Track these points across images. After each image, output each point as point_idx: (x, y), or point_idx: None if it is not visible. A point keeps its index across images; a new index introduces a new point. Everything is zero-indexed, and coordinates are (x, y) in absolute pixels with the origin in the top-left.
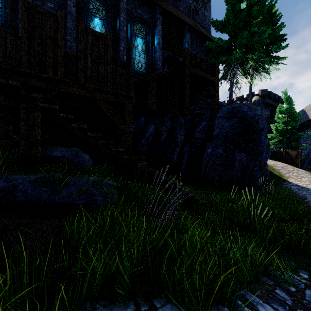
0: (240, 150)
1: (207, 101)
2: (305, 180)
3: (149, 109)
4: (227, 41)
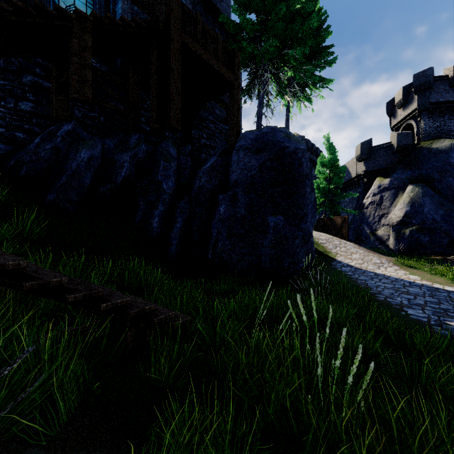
0: (275, 210)
1: (223, 129)
2: (357, 257)
3: (73, 96)
4: (253, 24)
